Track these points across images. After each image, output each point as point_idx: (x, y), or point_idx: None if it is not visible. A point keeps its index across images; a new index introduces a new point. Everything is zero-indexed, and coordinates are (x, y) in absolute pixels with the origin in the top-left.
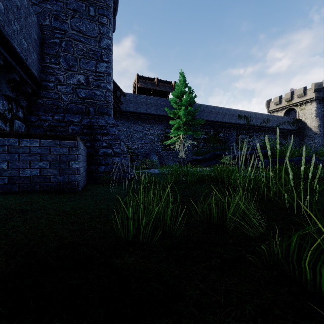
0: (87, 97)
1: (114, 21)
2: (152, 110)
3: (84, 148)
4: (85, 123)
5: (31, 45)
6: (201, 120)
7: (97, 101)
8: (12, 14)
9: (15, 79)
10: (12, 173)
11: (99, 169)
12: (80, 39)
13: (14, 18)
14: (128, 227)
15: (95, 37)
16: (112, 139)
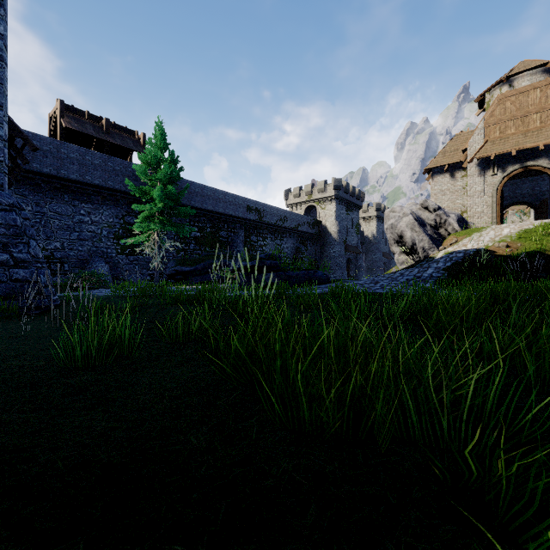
0: None
1: None
2: (96, 177)
3: None
4: None
5: None
6: (189, 210)
7: None
8: None
9: None
10: None
11: None
12: None
13: None
14: (73, 358)
15: None
16: (10, 235)
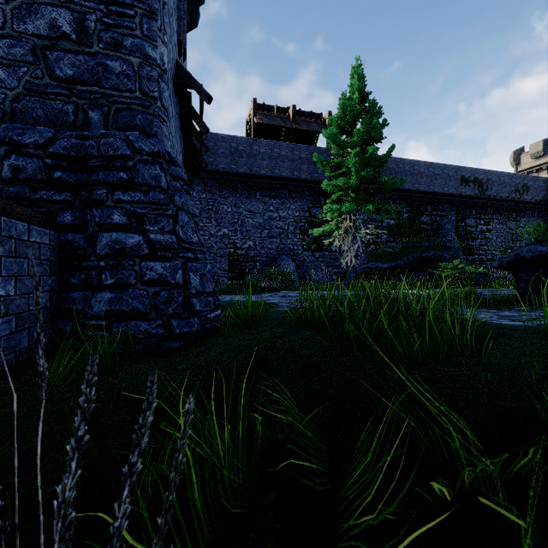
0: (82, 78)
1: None
2: (283, 169)
3: None
4: (60, 149)
5: None
6: (394, 180)
7: (114, 91)
8: None
9: None
10: None
11: (95, 304)
12: None
13: None
14: None
15: None
16: (147, 203)
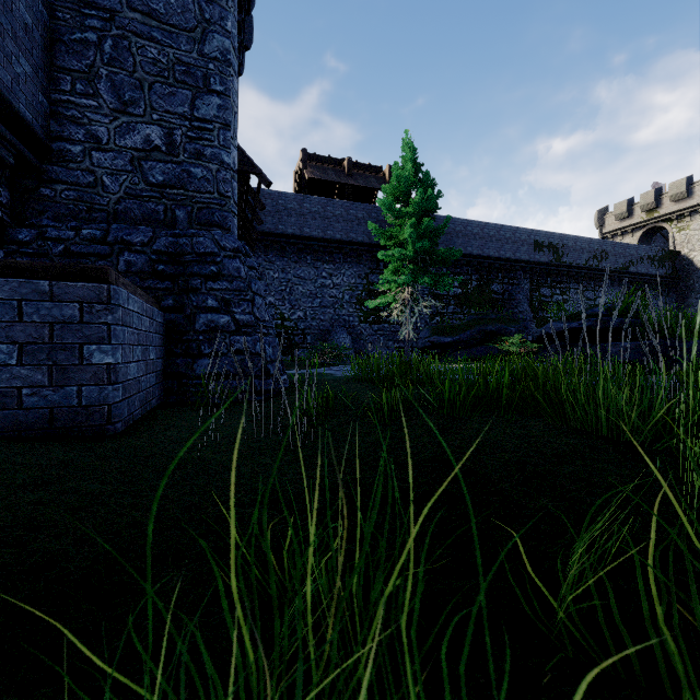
0: (170, 183)
1: (250, 24)
2: (338, 230)
3: (151, 311)
4: (161, 247)
5: (11, 36)
6: (452, 251)
7: (197, 193)
8: None
9: None
10: None
11: (197, 368)
12: (152, 33)
13: None
14: None
15: (190, 29)
16: (232, 290)
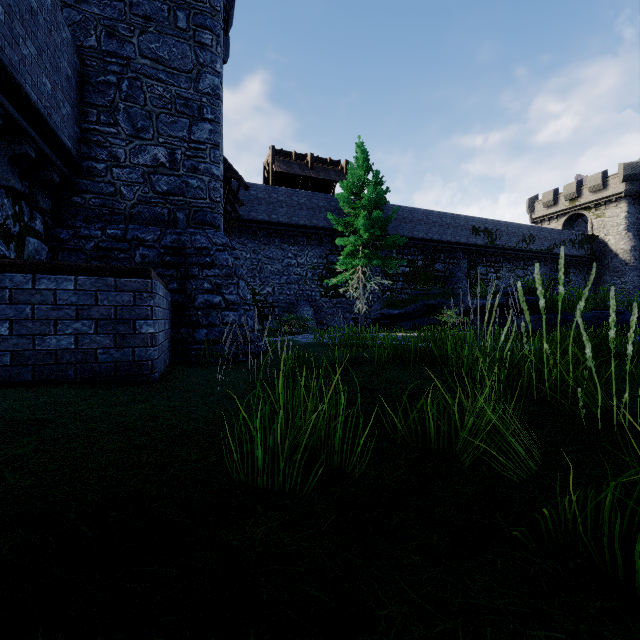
0: (173, 191)
1: (227, 41)
2: (302, 217)
3: (166, 294)
4: (168, 243)
5: (60, 88)
6: (399, 238)
7: (193, 199)
8: (20, 25)
9: (28, 154)
10: (19, 345)
11: (197, 336)
12: (159, 75)
13: (25, 32)
14: (253, 458)
15: (188, 71)
16: (222, 276)
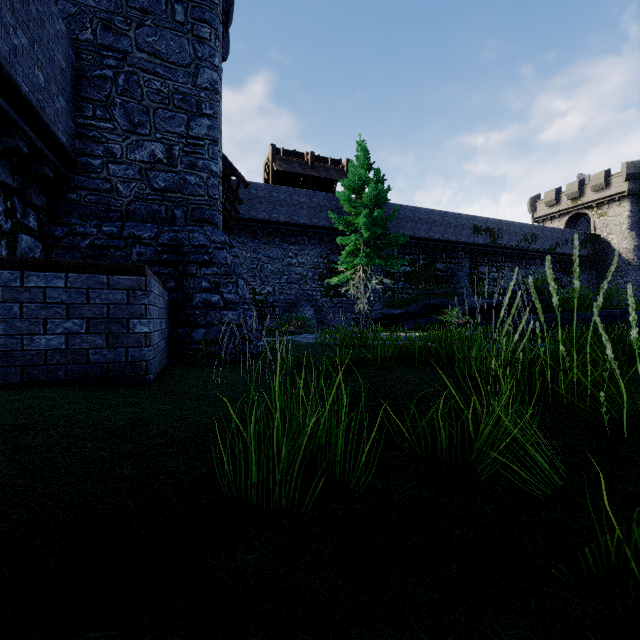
0: (170, 188)
1: (226, 38)
2: (302, 216)
3: (163, 292)
4: (165, 241)
5: (54, 81)
6: (400, 237)
7: (191, 196)
8: (11, 14)
9: (20, 148)
10: (7, 345)
11: (195, 336)
12: (156, 69)
13: (15, 21)
14: (248, 470)
15: (186, 65)
16: (221, 275)
